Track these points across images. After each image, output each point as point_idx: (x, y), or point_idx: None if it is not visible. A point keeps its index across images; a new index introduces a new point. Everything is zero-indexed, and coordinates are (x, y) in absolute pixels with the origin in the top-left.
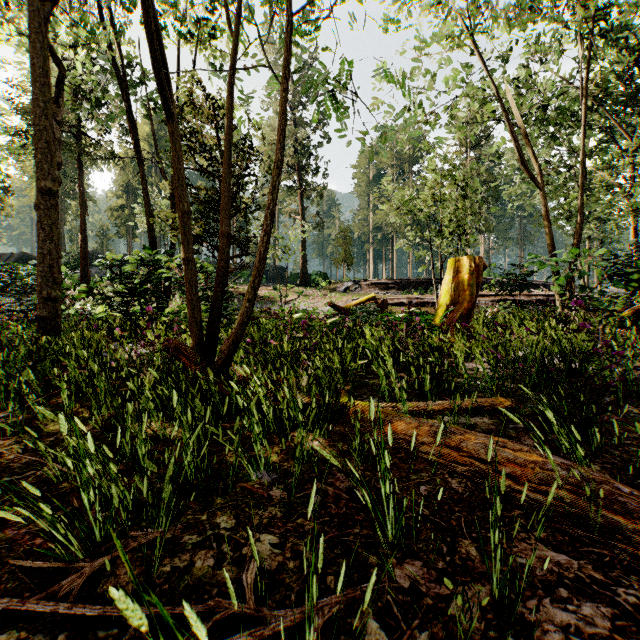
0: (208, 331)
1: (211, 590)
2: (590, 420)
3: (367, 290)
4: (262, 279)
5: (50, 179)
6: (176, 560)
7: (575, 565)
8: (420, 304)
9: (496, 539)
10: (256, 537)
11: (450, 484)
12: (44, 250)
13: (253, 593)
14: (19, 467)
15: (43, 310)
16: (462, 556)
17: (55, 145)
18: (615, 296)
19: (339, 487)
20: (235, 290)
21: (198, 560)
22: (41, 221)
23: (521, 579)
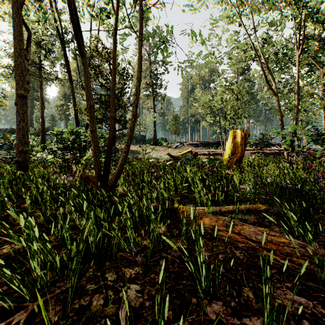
0: (104, 168)
1: (101, 320)
2: (310, 217)
3: (187, 147)
4: (133, 141)
5: (23, 89)
6: (82, 300)
7: (310, 304)
8: (214, 154)
9: (266, 290)
10: (127, 286)
11: (235, 254)
12: (20, 126)
13: (125, 322)
14: (0, 243)
15: (19, 157)
16: (245, 298)
17: (25, 72)
18: (315, 150)
19: (174, 255)
20: (120, 147)
21: (94, 300)
22: (18, 111)
23: (280, 313)
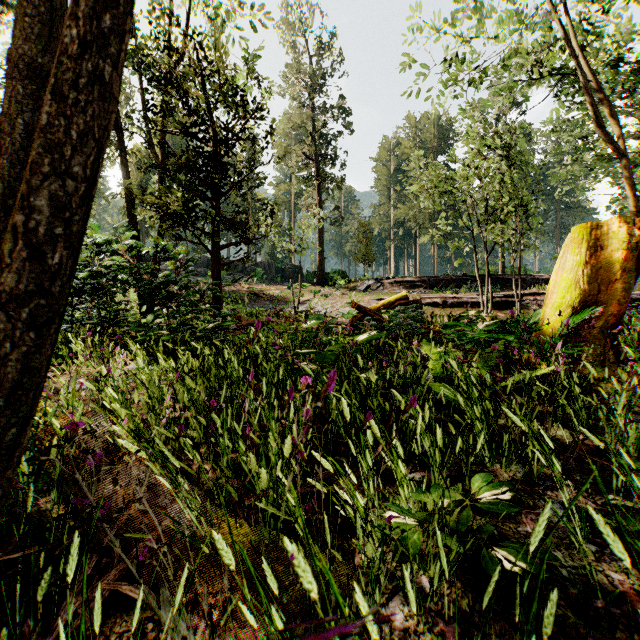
0: None
1: None
2: None
3: (390, 289)
4: (277, 278)
5: None
6: None
7: None
8: (457, 304)
9: None
10: None
11: None
12: None
13: None
14: None
15: None
16: None
17: None
18: None
19: None
20: (247, 289)
21: None
22: None
23: None
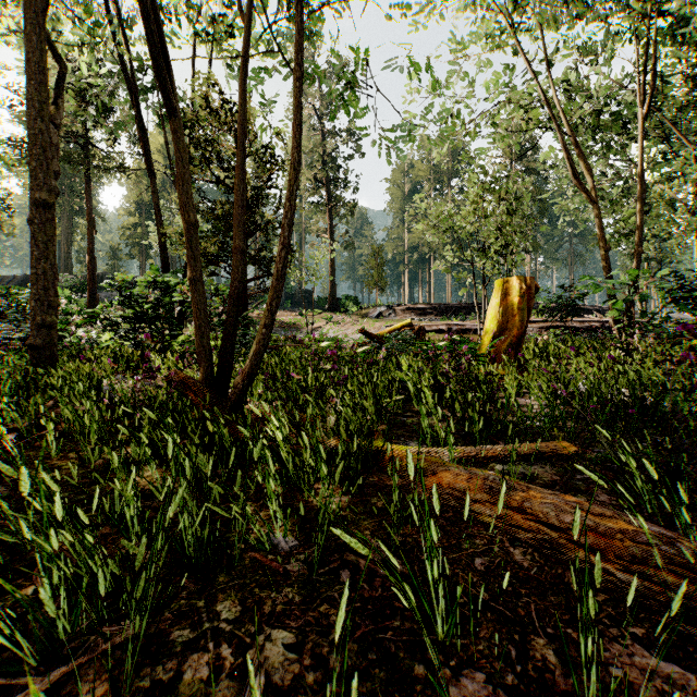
0: (220, 362)
1: None
2: (680, 472)
3: (402, 316)
4: (287, 304)
5: (45, 190)
6: (159, 669)
7: (692, 681)
8: (461, 331)
9: (588, 650)
10: (266, 633)
11: (512, 555)
12: (38, 270)
13: None
14: None
15: (37, 338)
16: (537, 664)
17: (51, 151)
18: (680, 322)
19: (373, 559)
20: (257, 316)
21: (188, 669)
22: (35, 237)
23: None
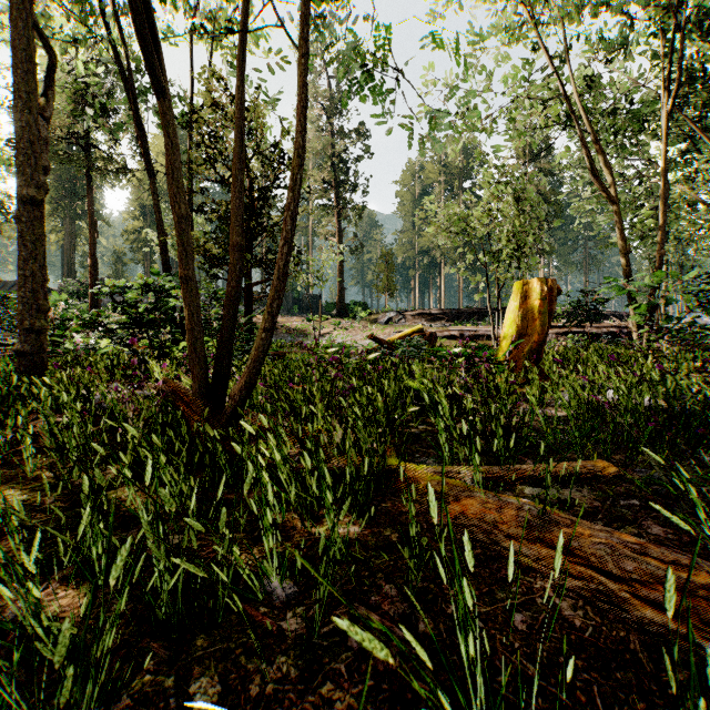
0: (215, 370)
1: None
2: None
3: (412, 321)
4: (294, 309)
5: (34, 186)
6: None
7: None
8: (473, 337)
9: None
10: None
11: (559, 610)
12: (26, 271)
13: None
14: None
15: (25, 344)
16: None
17: (40, 145)
18: (704, 327)
19: (388, 613)
20: None
21: None
22: (23, 236)
23: None
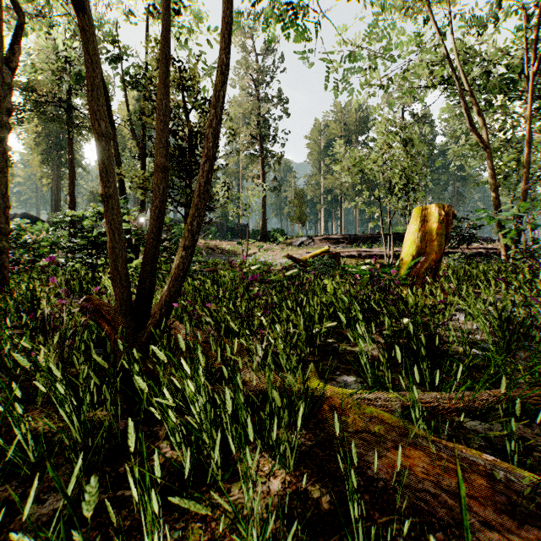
0: (138, 288)
1: None
2: None
3: (319, 244)
4: (228, 235)
5: None
6: None
7: None
8: (369, 256)
9: None
10: None
11: None
12: None
13: None
14: None
15: None
16: None
17: (3, 90)
18: None
19: None
20: (204, 245)
21: None
22: None
23: None
